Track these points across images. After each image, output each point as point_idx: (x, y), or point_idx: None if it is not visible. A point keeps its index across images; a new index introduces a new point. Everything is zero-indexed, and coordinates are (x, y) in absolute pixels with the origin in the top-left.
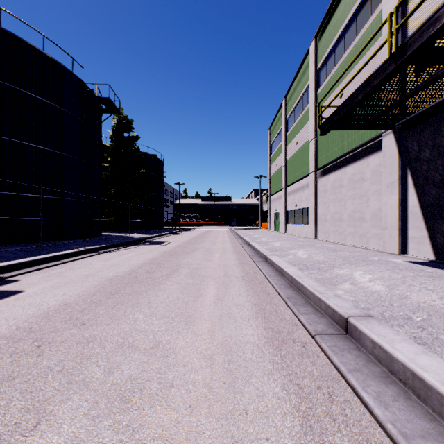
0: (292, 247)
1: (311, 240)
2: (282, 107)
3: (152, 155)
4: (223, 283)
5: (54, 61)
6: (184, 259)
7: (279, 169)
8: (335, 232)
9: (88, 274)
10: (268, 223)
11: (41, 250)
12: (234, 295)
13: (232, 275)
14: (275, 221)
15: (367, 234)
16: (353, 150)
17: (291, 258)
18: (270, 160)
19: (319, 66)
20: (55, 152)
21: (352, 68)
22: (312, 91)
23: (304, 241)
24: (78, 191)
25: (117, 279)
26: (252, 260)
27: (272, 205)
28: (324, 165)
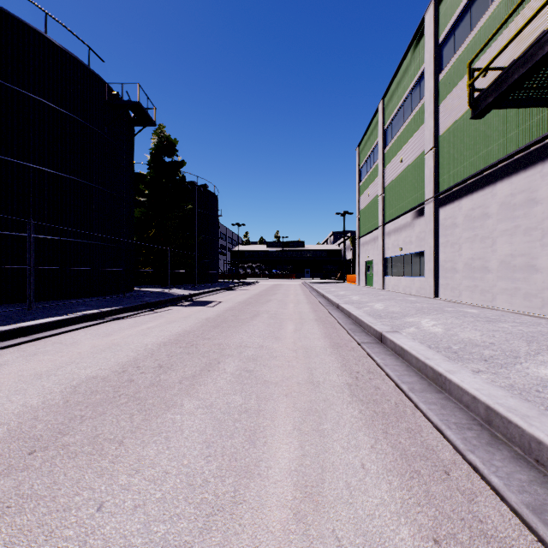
0: (406, 312)
1: (430, 300)
2: (378, 114)
3: (202, 185)
4: (309, 409)
5: (61, 49)
6: (234, 335)
7: (373, 200)
8: (473, 289)
9: (45, 370)
10: (356, 275)
11: (25, 315)
12: (350, 473)
13: (325, 379)
14: (366, 272)
15: (542, 293)
16: (512, 154)
17: (414, 332)
18: (359, 190)
19: (442, 38)
20: (62, 176)
21: (507, 23)
22: (430, 78)
23: (420, 302)
24: (97, 231)
25: (87, 389)
26: (352, 339)
27: (362, 251)
28: (452, 186)
